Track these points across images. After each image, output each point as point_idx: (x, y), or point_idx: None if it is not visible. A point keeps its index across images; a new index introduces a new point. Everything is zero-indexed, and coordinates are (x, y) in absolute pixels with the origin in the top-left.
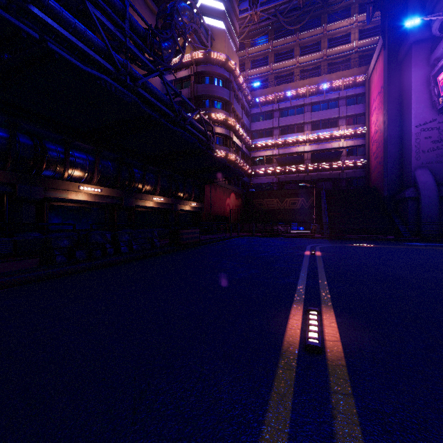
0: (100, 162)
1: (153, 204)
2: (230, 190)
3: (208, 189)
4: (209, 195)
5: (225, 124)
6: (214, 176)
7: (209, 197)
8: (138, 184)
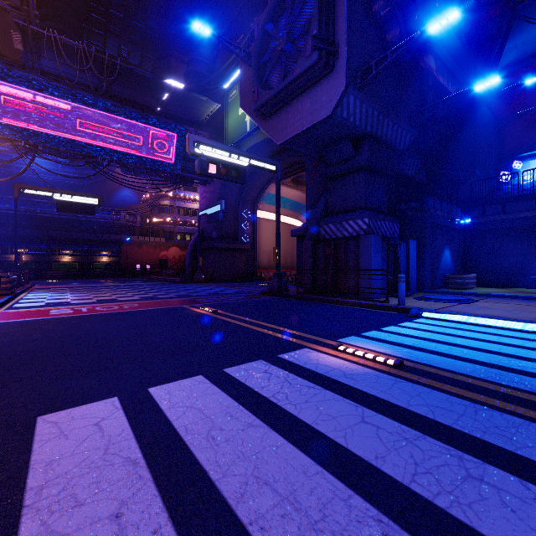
0: (28, 245)
1: (64, 260)
2: (170, 245)
3: (128, 247)
4: (129, 251)
5: (168, 197)
6: (116, 241)
7: (129, 253)
8: (54, 251)
